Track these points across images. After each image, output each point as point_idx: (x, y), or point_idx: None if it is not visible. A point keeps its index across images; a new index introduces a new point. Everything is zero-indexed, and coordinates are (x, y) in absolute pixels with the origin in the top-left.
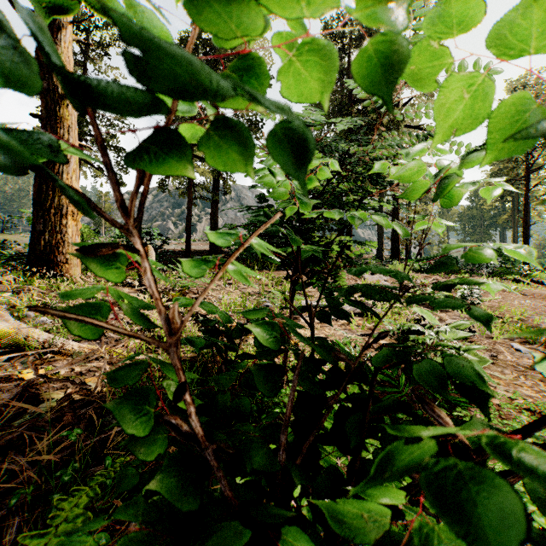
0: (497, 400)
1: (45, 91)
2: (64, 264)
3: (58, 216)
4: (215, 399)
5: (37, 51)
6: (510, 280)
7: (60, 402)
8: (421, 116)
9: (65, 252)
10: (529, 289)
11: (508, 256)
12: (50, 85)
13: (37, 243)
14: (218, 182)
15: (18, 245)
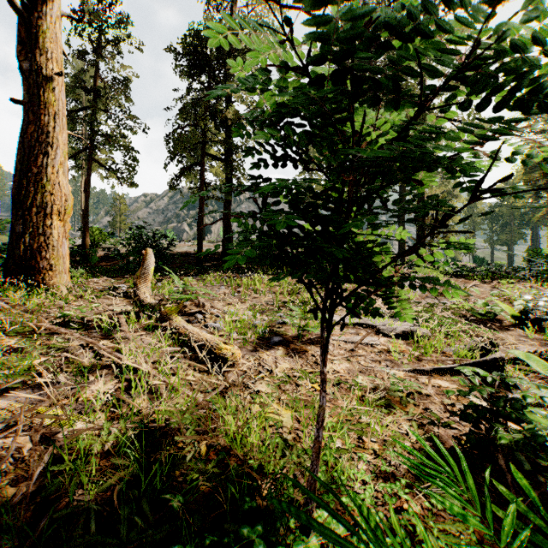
0: None
1: (27, 72)
2: (47, 270)
3: (41, 215)
4: None
5: (18, 27)
6: None
7: None
8: None
9: (49, 257)
10: None
11: (545, 257)
12: (33, 65)
13: (16, 247)
14: (231, 181)
15: None
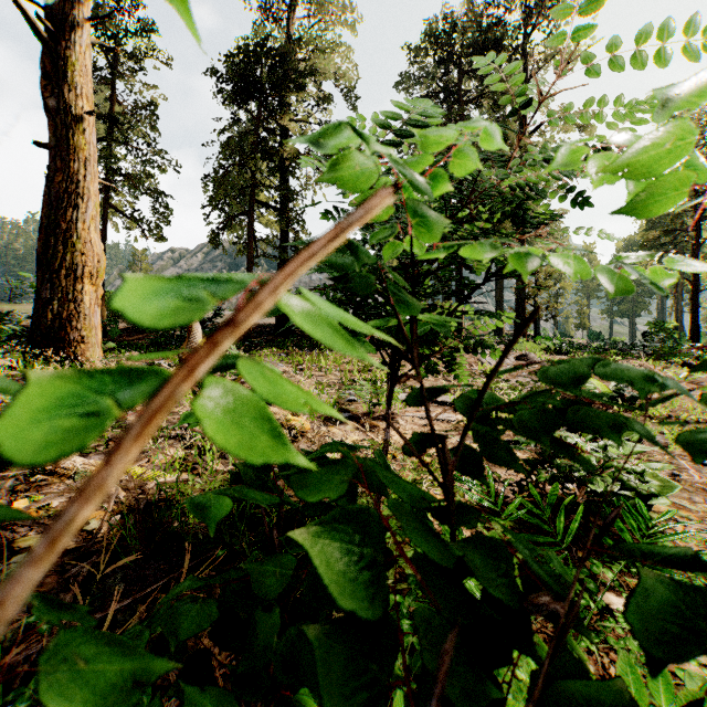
0: (691, 545)
1: (54, 112)
2: (79, 343)
3: (71, 279)
4: (257, 618)
5: (43, 58)
6: (677, 364)
7: None
8: (588, 120)
9: (80, 327)
10: (705, 377)
11: (670, 331)
12: (61, 104)
13: (42, 315)
14: (287, 236)
15: (28, 318)
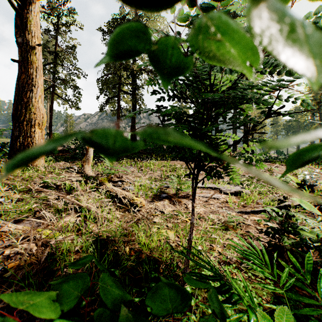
0: None
1: (21, 44)
2: None
3: (29, 126)
4: None
5: (15, 18)
6: None
7: None
8: None
9: None
10: None
11: None
12: (24, 40)
13: (14, 144)
14: (135, 106)
15: None
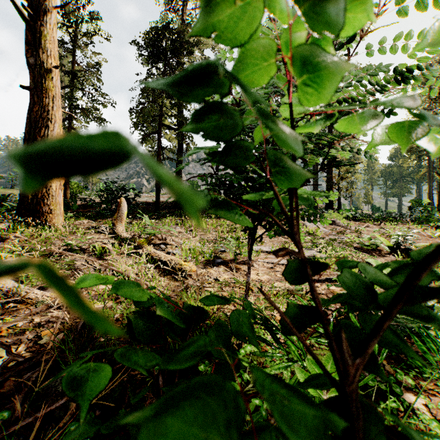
0: None
1: (33, 66)
2: (48, 214)
3: None
4: None
5: (26, 32)
6: (431, 226)
7: (5, 364)
8: (395, 53)
9: (49, 203)
10: None
11: (425, 206)
12: (37, 61)
13: (25, 196)
14: (182, 146)
15: None
